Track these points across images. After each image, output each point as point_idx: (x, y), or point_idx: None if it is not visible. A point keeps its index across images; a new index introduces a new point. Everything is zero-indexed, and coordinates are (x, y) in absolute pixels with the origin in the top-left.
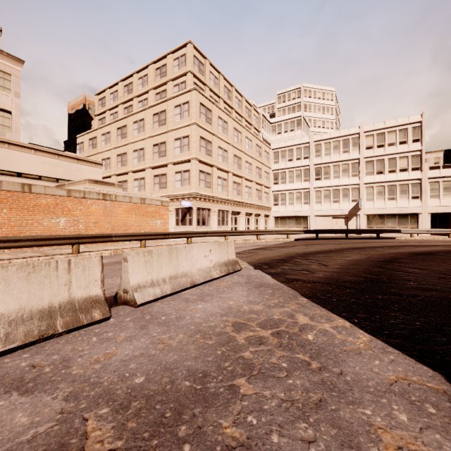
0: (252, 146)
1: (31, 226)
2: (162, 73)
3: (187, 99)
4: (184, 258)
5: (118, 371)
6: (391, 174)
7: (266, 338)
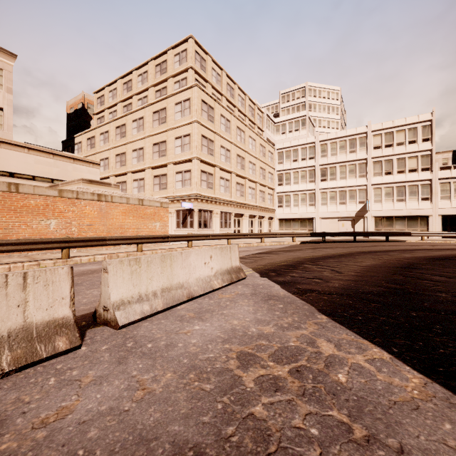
0: (256, 146)
1: (18, 229)
2: (162, 70)
3: (188, 95)
4: (179, 267)
5: (69, 445)
6: (400, 175)
7: (282, 380)
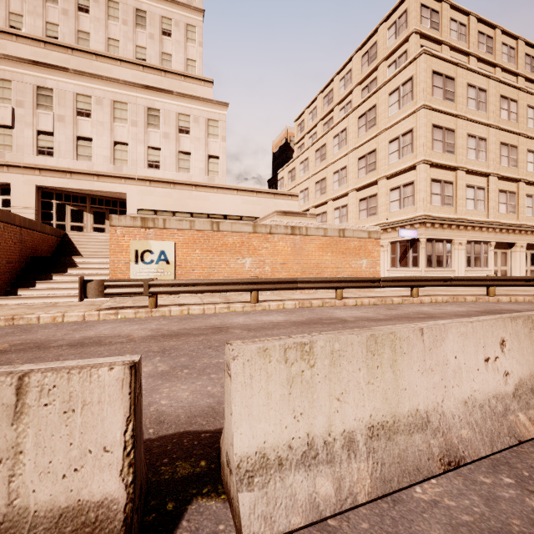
0: None
1: (219, 268)
2: (370, 58)
3: (408, 74)
4: (416, 368)
5: None
6: None
7: None
